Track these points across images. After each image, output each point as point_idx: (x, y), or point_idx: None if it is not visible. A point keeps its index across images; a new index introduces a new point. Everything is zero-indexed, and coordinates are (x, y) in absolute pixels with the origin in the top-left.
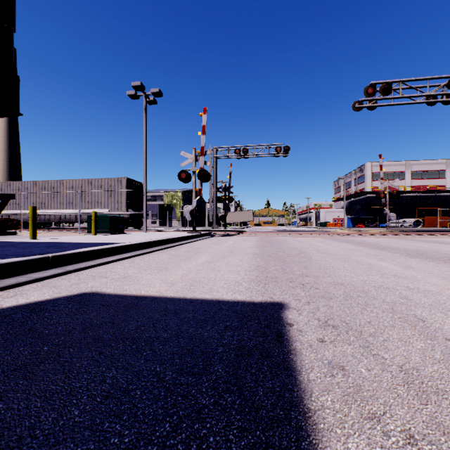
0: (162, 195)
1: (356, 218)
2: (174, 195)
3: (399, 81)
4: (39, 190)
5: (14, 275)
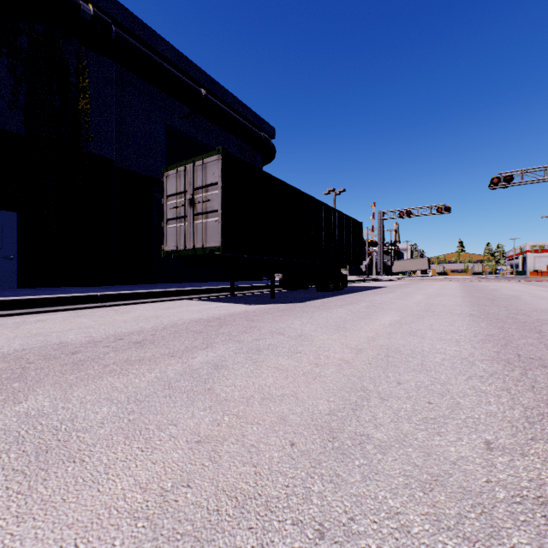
0: None
1: None
2: None
3: (522, 170)
4: None
5: None
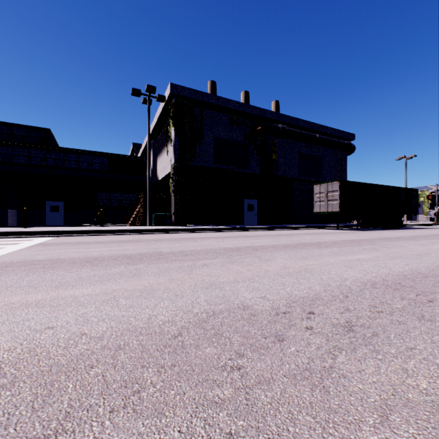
0: None
1: None
2: (421, 194)
3: None
4: None
5: None
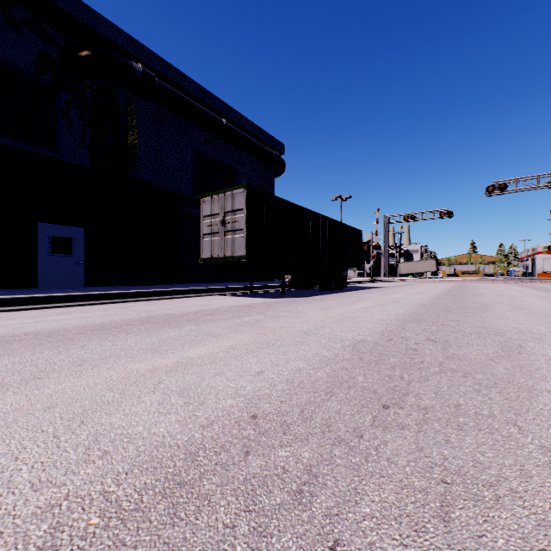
0: None
1: None
2: None
3: (515, 179)
4: None
5: None
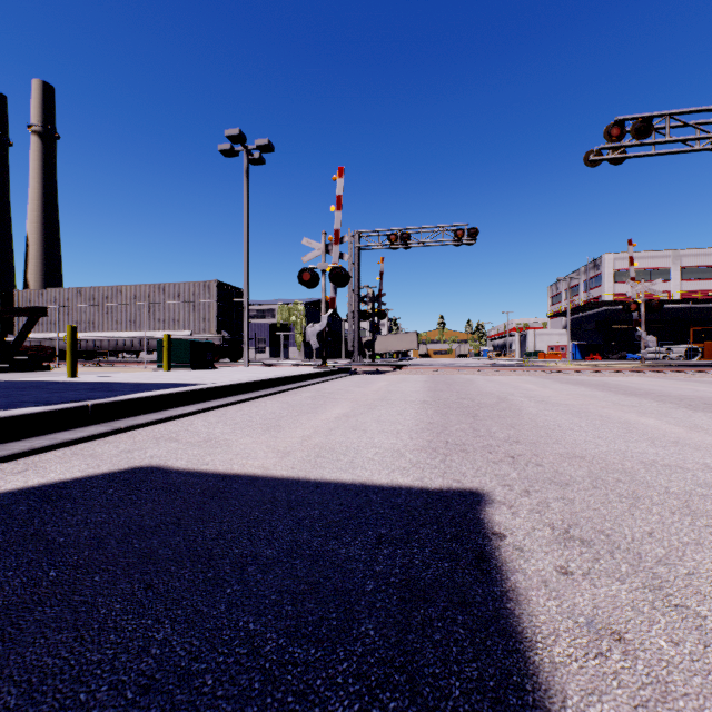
0: (273, 309)
1: (588, 344)
2: (293, 308)
3: (665, 114)
4: (85, 301)
5: (30, 436)
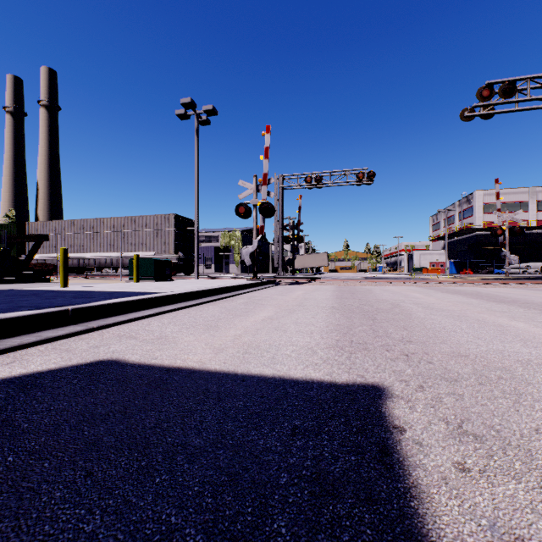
0: (217, 236)
1: (462, 262)
2: (232, 235)
3: (527, 78)
4: (77, 230)
5: (21, 334)
